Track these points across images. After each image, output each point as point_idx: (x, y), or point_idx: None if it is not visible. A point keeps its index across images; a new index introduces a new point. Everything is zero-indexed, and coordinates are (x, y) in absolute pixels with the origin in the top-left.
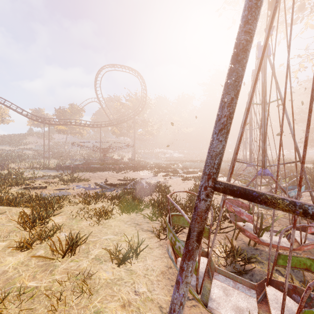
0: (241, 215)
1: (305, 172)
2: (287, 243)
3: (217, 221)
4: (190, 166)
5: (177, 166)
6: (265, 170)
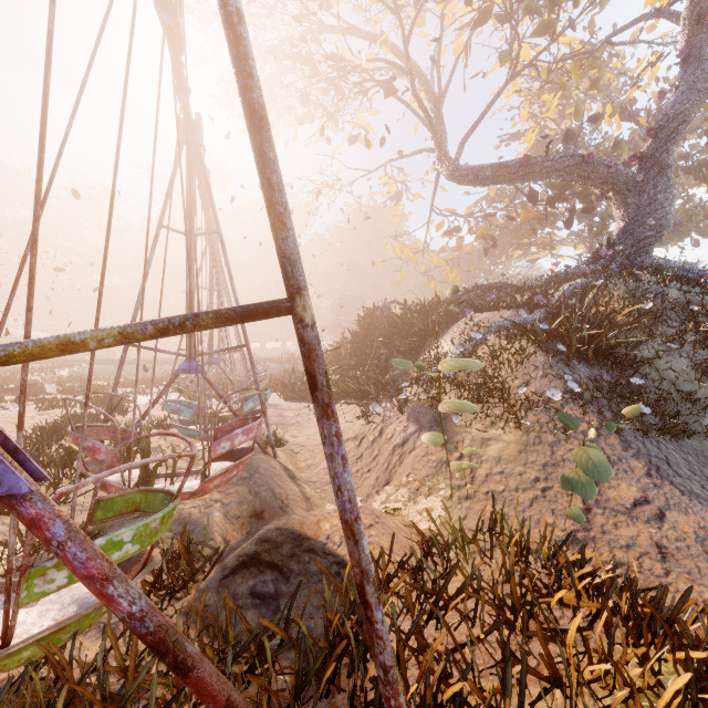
0: (96, 454)
1: (254, 365)
2: (195, 488)
3: (63, 484)
4: (95, 373)
5: (52, 374)
6: (192, 363)
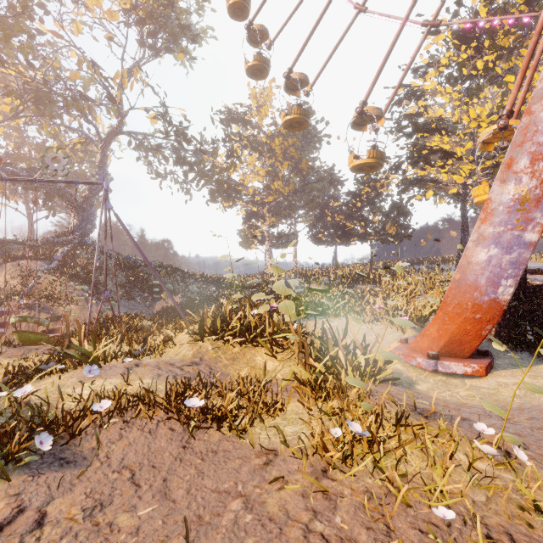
0: None
1: None
2: None
3: None
4: None
5: None
6: None
